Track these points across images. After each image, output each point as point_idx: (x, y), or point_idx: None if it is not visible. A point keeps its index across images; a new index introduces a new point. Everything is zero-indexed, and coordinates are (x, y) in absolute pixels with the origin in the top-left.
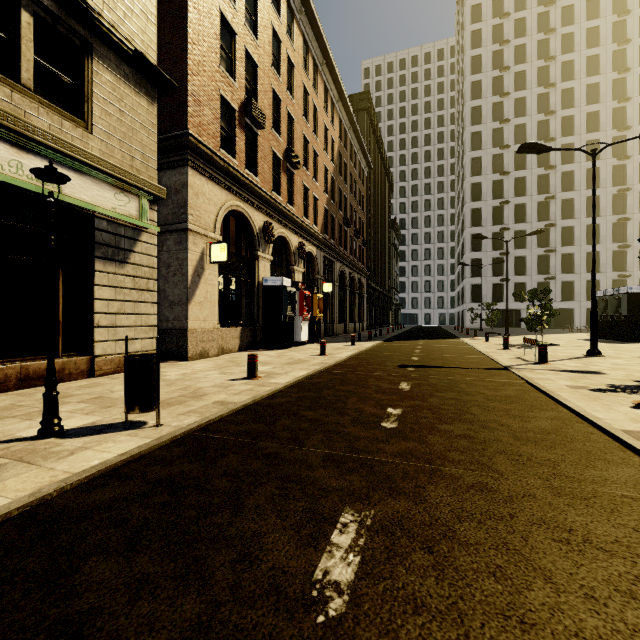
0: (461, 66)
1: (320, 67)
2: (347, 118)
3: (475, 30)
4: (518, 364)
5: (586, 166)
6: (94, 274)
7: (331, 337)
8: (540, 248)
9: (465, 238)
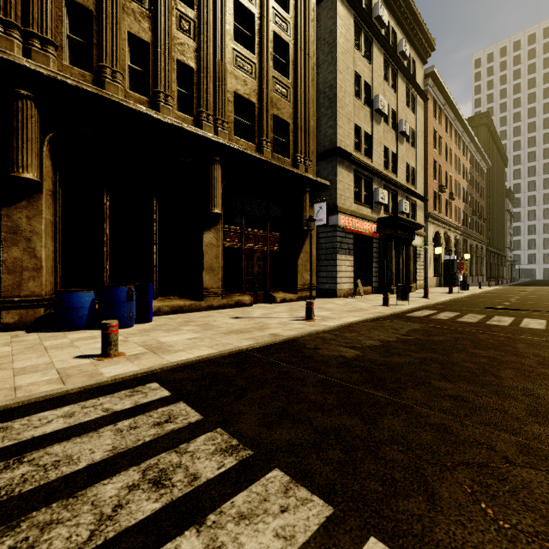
0: None
1: (461, 135)
2: (474, 147)
3: None
4: None
5: None
6: (416, 262)
7: None
8: None
9: None
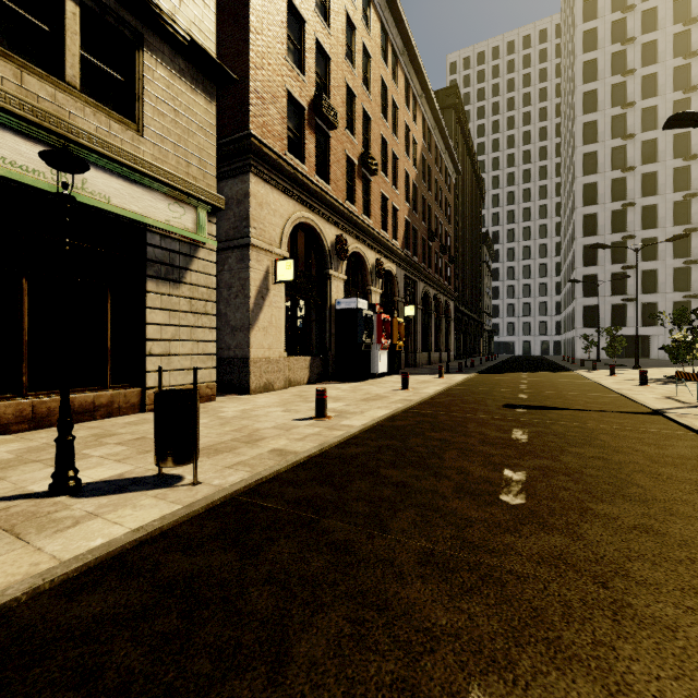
0: (570, 45)
1: (400, 58)
2: (432, 116)
3: None
4: (674, 407)
5: None
6: (146, 295)
7: (413, 368)
8: (677, 259)
9: (575, 250)
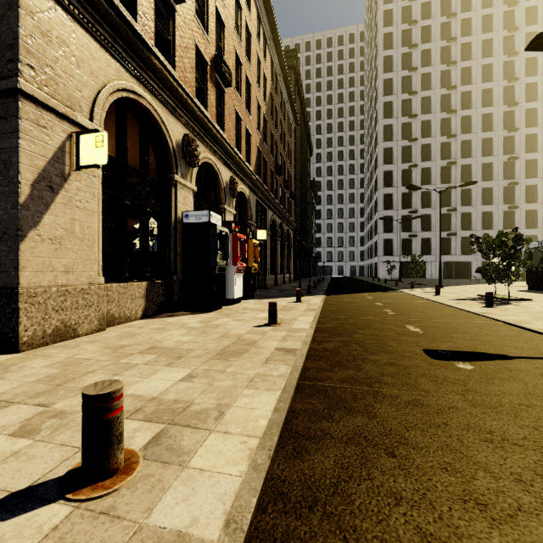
0: (373, 44)
1: None
2: (278, 62)
3: (387, 10)
4: None
5: (482, 136)
6: None
7: (264, 290)
8: (443, 207)
9: (378, 197)
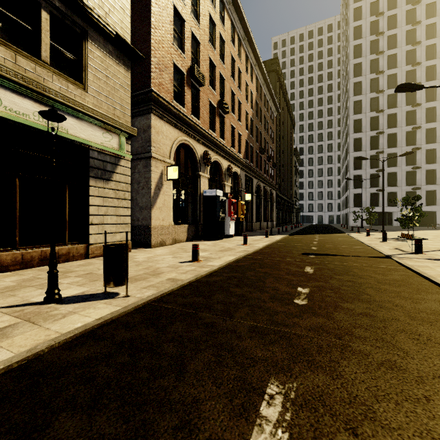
0: (346, 35)
1: (243, 41)
2: (262, 77)
3: (357, 7)
4: (398, 254)
5: None
6: (89, 188)
7: (250, 232)
8: (408, 166)
9: (349, 160)
